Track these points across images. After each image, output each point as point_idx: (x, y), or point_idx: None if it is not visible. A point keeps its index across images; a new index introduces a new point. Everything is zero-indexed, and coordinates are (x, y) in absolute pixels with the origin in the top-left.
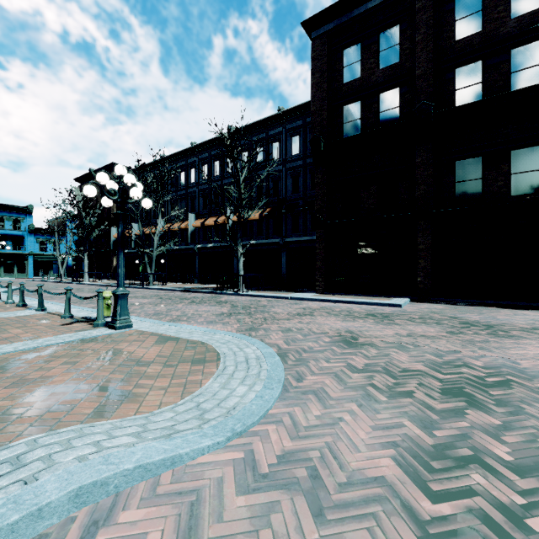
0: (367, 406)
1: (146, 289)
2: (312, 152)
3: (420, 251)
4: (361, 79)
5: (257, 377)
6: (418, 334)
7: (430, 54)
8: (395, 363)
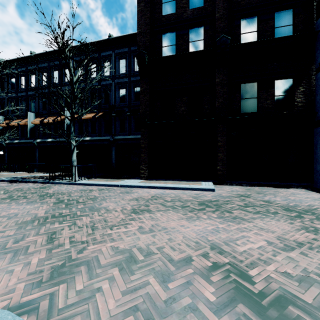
0: None
1: None
2: (138, 65)
3: (219, 147)
4: (176, 14)
5: None
6: (290, 240)
7: (225, 3)
8: None
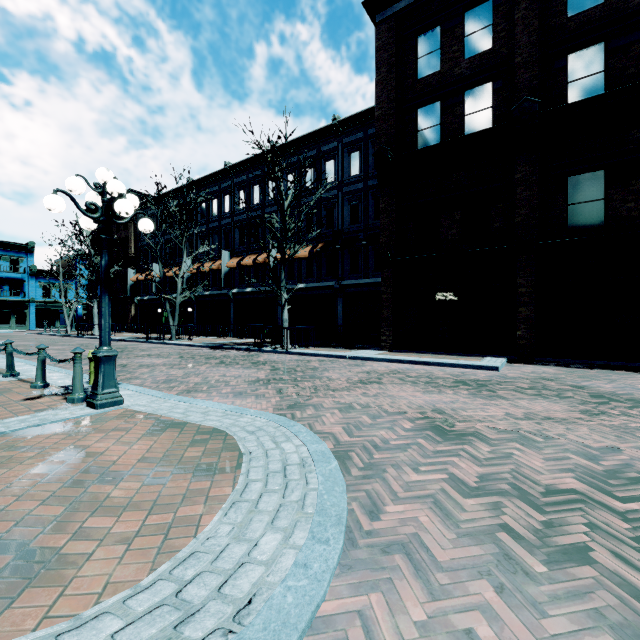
0: (514, 590)
1: (167, 344)
2: (376, 169)
3: (520, 296)
4: (441, 73)
5: (299, 509)
6: (540, 416)
7: (534, 36)
8: (527, 473)
